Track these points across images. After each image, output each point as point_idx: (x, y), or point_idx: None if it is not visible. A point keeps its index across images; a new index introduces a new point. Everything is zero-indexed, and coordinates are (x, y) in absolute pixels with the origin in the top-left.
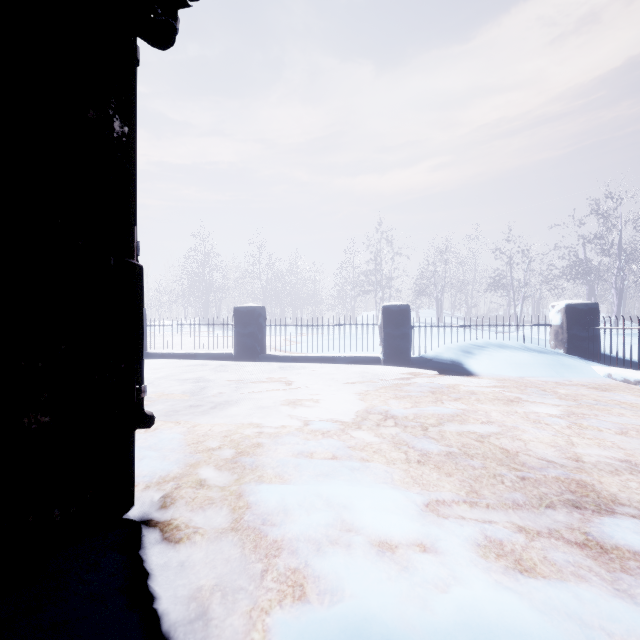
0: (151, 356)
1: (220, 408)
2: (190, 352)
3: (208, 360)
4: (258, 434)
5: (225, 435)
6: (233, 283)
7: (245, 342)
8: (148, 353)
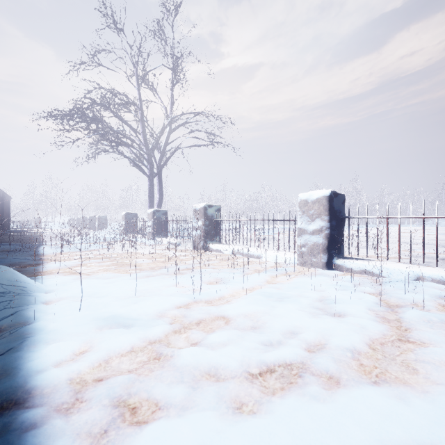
0: None
1: None
2: None
3: None
4: None
5: None
6: None
7: None
8: None
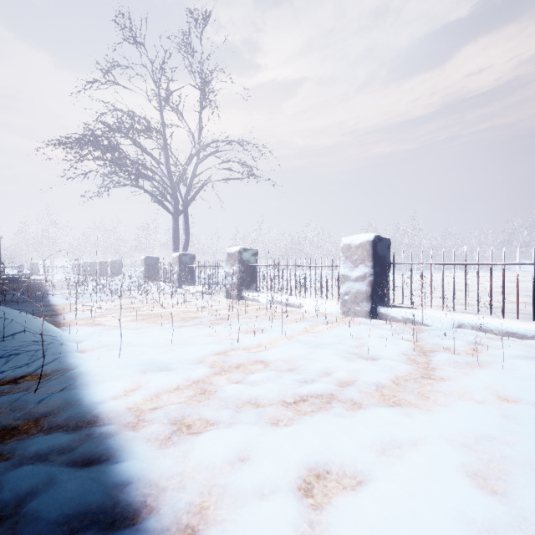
0: None
1: None
2: None
3: None
4: None
5: None
6: None
7: None
8: None
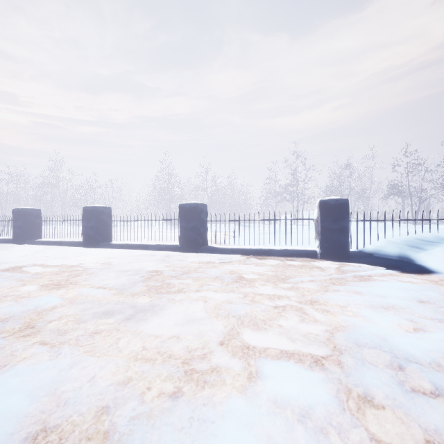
0: (113, 246)
1: (140, 317)
2: (143, 243)
3: (158, 250)
4: (169, 409)
5: (107, 406)
6: (188, 195)
7: (188, 235)
8: (111, 244)
